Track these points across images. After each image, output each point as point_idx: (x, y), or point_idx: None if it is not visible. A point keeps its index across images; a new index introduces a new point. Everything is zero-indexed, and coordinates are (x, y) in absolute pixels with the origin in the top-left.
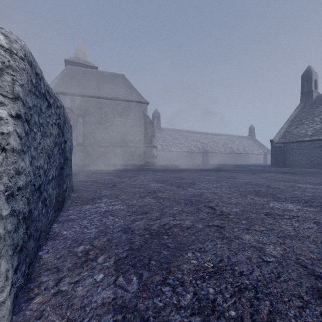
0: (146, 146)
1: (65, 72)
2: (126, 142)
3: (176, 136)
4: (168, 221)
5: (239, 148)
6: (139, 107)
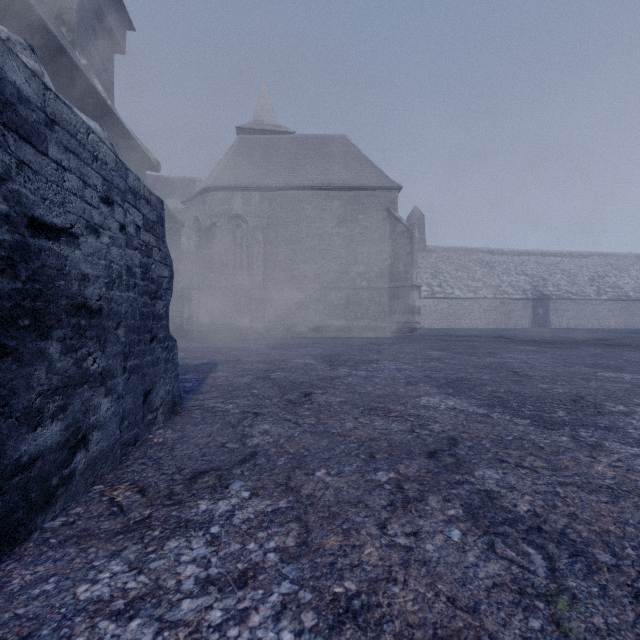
0: (395, 287)
1: (235, 149)
2: (350, 279)
3: (464, 264)
4: None
5: None
6: (379, 200)
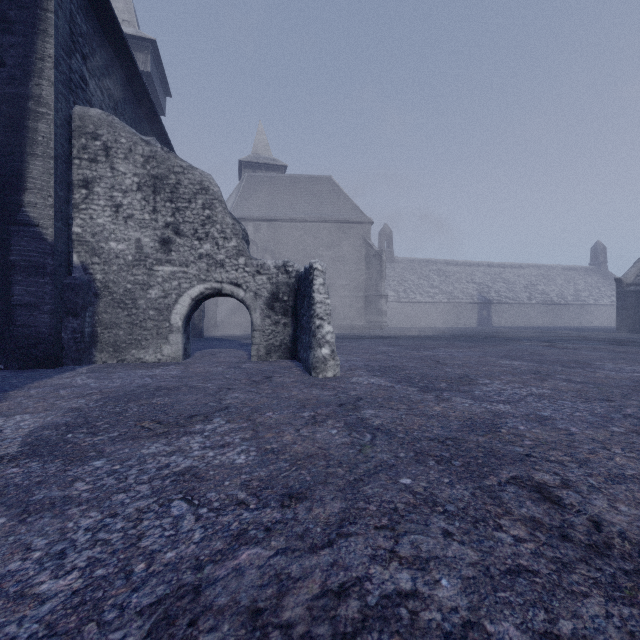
0: (369, 296)
1: (244, 185)
2: (336, 290)
3: (425, 273)
4: (397, 364)
5: (565, 293)
6: (357, 231)
